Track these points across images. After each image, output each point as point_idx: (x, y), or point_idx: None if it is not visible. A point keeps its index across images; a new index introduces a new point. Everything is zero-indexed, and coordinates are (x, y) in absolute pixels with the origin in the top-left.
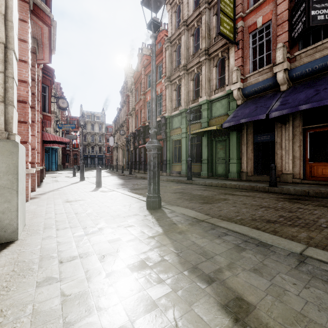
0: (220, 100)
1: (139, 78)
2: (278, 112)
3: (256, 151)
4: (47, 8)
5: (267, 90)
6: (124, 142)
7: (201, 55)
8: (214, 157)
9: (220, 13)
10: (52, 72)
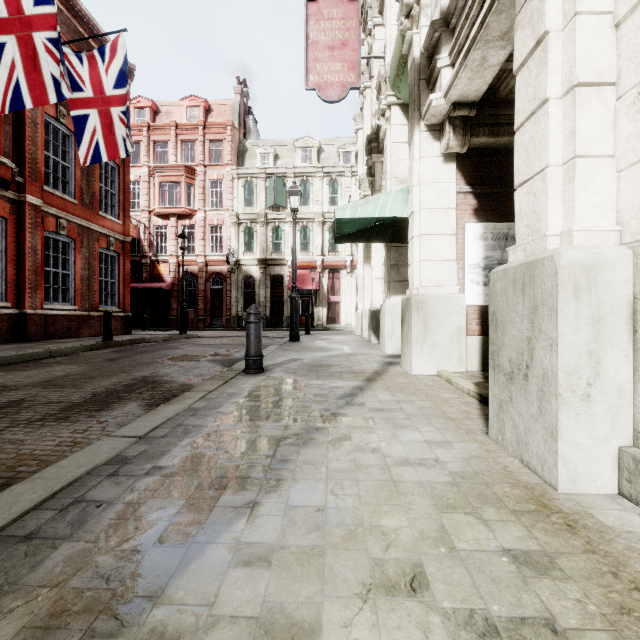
0: None
1: None
2: None
3: None
4: None
5: None
6: None
7: None
8: None
9: None
10: None
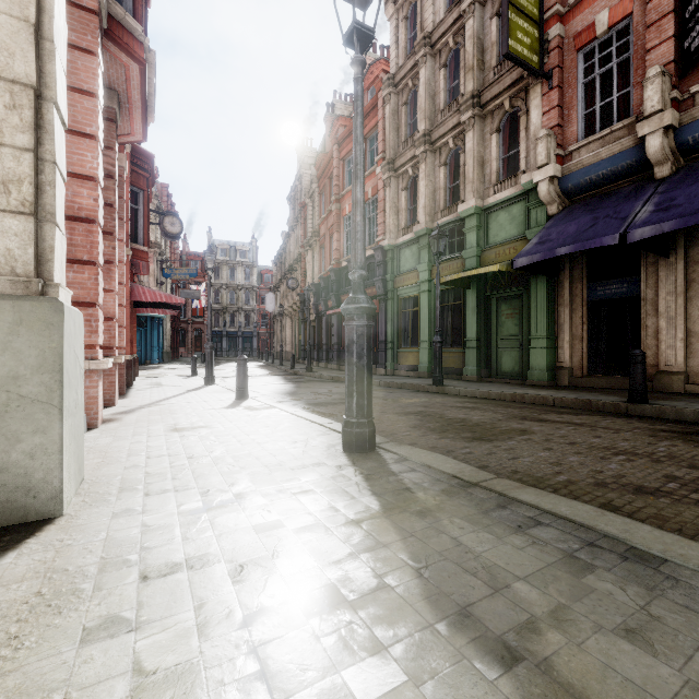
0: (507, 206)
1: (327, 167)
2: (651, 228)
3: (593, 320)
4: (137, 25)
5: (622, 180)
6: (296, 304)
7: (463, 109)
8: (493, 335)
9: (508, 10)
10: (150, 161)
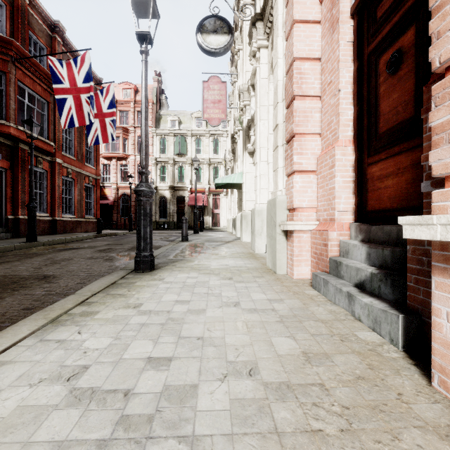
0: None
1: None
2: None
3: None
4: None
5: None
6: None
7: None
8: None
9: None
10: None
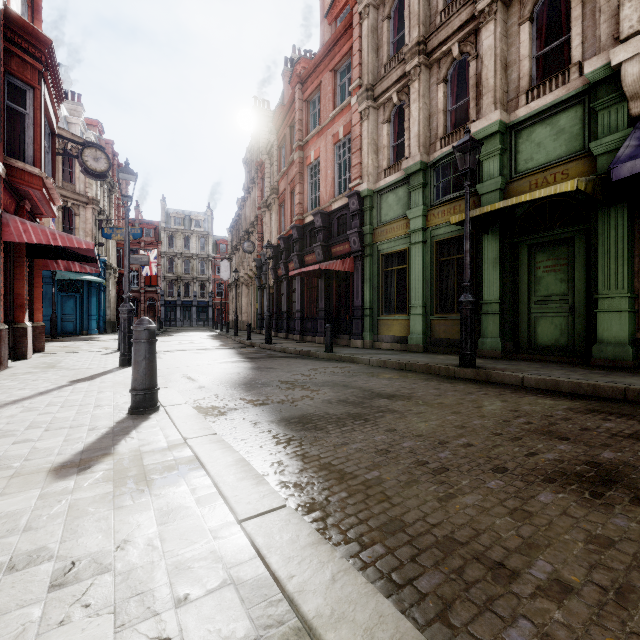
0: (548, 116)
1: (287, 114)
2: None
3: None
4: None
5: None
6: (252, 271)
7: None
8: (523, 295)
9: None
10: (44, 48)
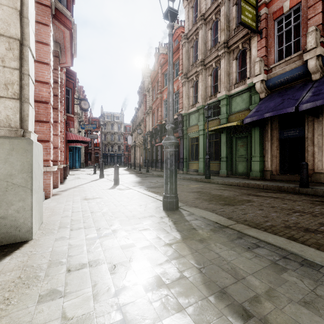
0: (240, 94)
1: (155, 77)
2: (310, 104)
3: (282, 148)
4: (68, 12)
5: (296, 81)
6: (141, 141)
7: (219, 49)
8: (234, 155)
9: (241, 1)
10: (74, 75)
